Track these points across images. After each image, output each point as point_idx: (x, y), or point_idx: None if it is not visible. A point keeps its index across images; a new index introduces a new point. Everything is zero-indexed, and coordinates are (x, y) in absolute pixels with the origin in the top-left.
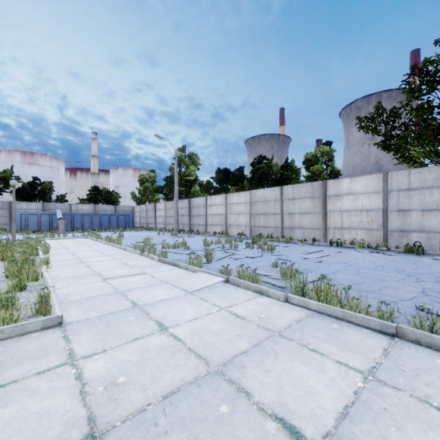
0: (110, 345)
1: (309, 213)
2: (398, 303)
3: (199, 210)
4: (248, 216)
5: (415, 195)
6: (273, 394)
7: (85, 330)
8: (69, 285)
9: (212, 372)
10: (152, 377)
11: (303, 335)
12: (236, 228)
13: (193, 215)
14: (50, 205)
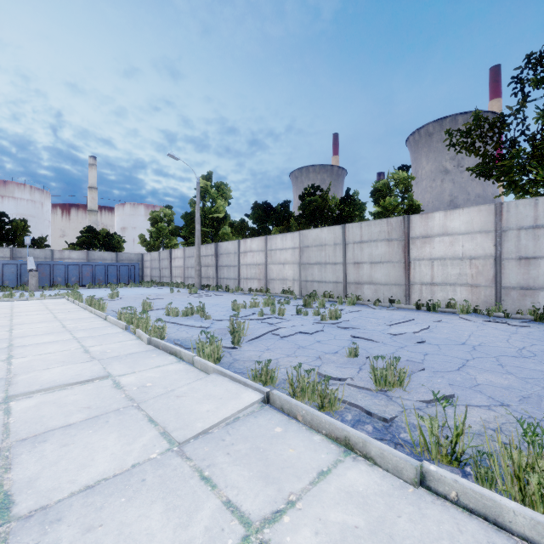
0: None
1: (383, 262)
2: None
3: (230, 259)
4: (297, 267)
5: None
6: None
7: None
8: None
9: None
10: None
11: None
12: (280, 283)
13: (221, 265)
14: (23, 251)
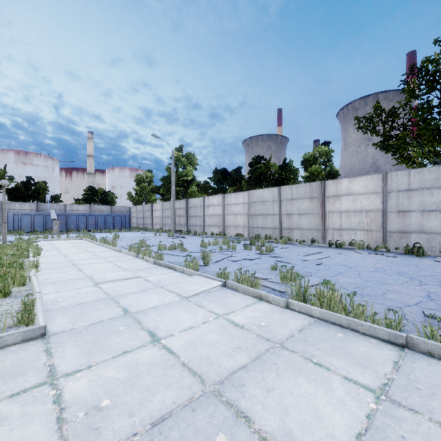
0: (96, 360)
1: (307, 214)
2: (404, 309)
3: (197, 211)
4: (246, 217)
5: (415, 196)
6: (277, 420)
7: (70, 342)
8: (57, 290)
9: (208, 393)
10: (140, 399)
11: (306, 347)
12: (234, 229)
13: (190, 216)
14: (44, 205)
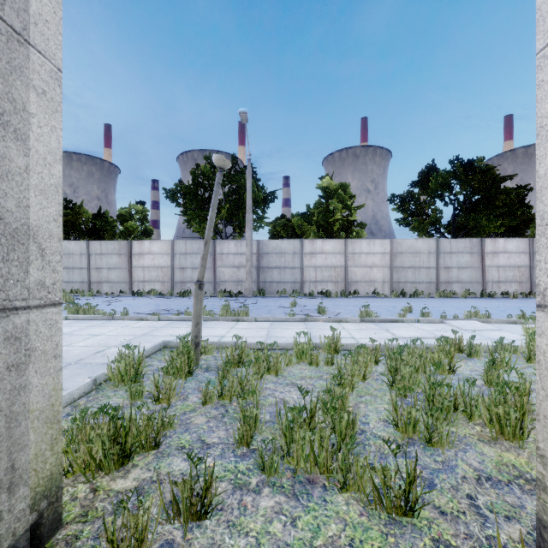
0: None
1: (116, 268)
2: (131, 314)
3: None
4: None
5: (189, 258)
6: None
7: None
8: None
9: None
10: None
11: (69, 325)
12: None
13: None
14: None
